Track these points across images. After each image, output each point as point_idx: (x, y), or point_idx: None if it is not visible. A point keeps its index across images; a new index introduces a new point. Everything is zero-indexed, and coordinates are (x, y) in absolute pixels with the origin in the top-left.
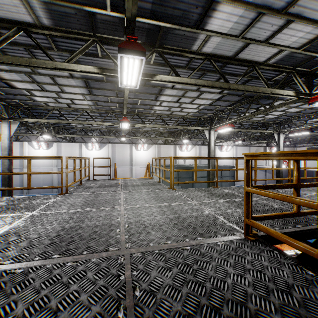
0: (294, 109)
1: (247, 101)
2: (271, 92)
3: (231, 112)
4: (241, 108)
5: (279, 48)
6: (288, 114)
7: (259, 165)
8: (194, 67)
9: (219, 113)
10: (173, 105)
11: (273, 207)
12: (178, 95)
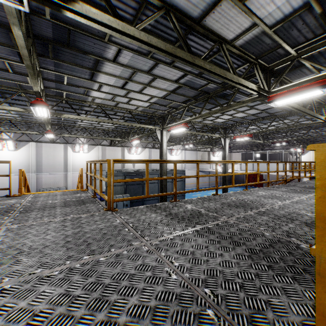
0: (241, 114)
1: (203, 98)
2: (237, 81)
3: (186, 110)
4: (195, 106)
5: (254, 20)
6: (234, 119)
7: (205, 169)
8: (145, 27)
9: (173, 111)
10: (118, 93)
11: (267, 239)
12: (124, 76)
